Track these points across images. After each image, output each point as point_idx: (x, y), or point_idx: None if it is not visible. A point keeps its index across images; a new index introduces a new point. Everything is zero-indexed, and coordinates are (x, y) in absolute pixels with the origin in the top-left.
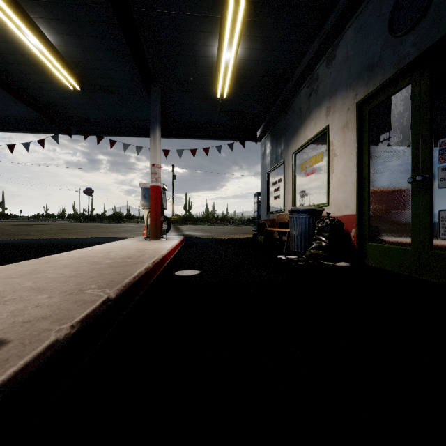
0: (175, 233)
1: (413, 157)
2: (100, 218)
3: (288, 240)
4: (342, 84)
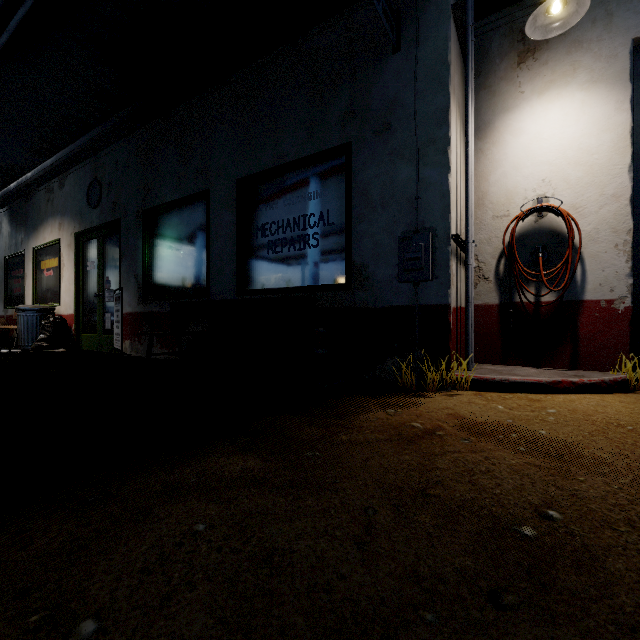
0: None
1: (98, 282)
2: None
3: None
4: (68, 212)
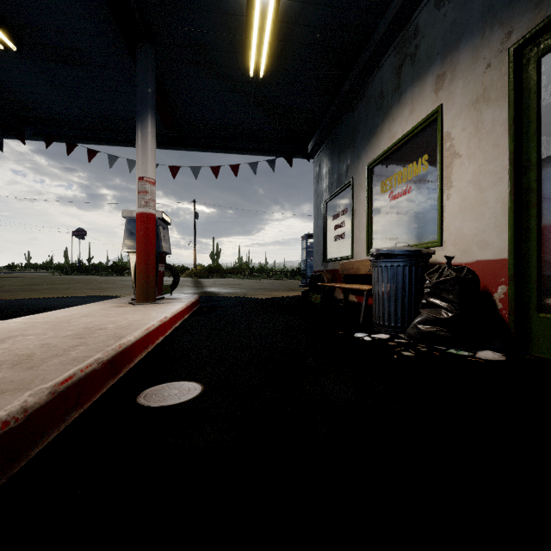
0: (192, 290)
1: None
2: (96, 269)
3: (360, 301)
4: (473, 24)
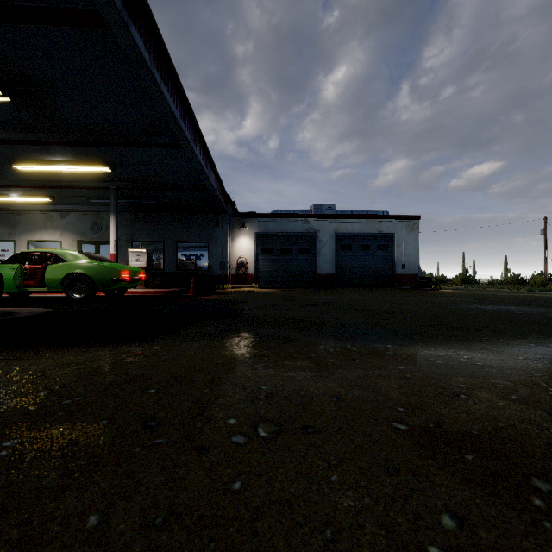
0: None
1: None
2: None
3: None
4: (70, 230)
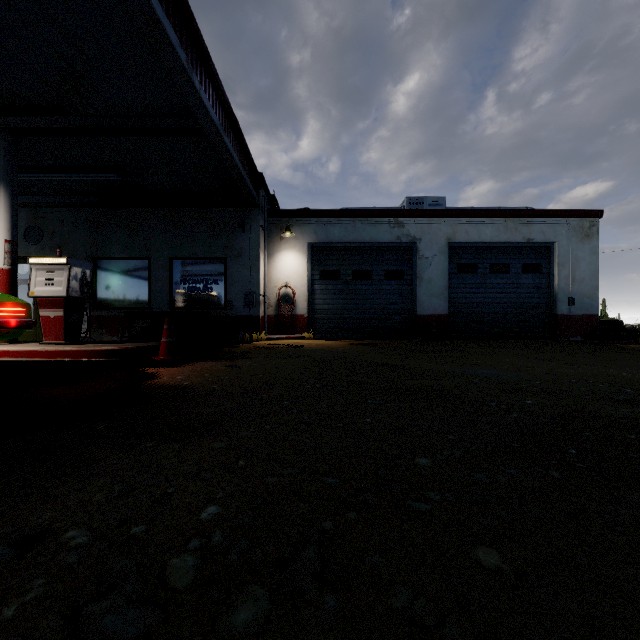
0: None
1: None
2: None
3: None
4: None
